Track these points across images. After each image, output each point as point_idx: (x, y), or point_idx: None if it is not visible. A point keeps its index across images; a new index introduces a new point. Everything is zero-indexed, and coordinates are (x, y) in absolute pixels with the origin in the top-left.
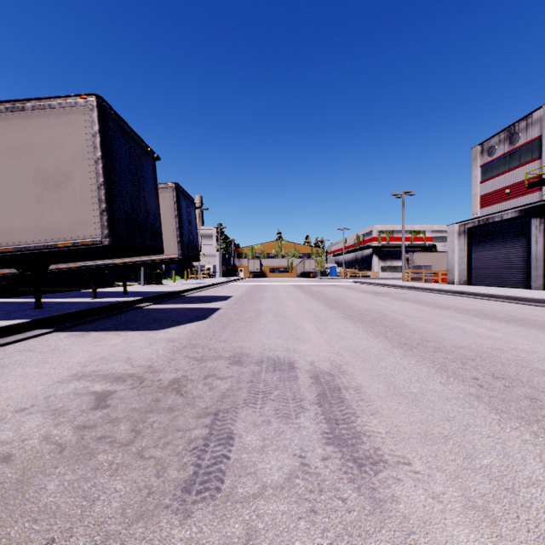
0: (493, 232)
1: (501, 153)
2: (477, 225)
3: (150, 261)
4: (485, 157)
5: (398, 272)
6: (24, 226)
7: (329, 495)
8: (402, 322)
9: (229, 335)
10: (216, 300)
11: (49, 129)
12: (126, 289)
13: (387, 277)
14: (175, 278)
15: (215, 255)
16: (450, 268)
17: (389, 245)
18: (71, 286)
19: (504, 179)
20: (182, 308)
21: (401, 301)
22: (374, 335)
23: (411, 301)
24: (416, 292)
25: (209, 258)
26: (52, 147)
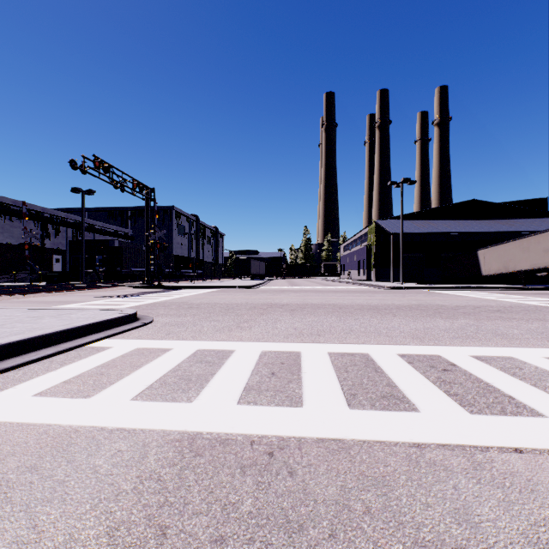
0: None
1: None
2: None
3: None
4: None
5: None
6: (540, 262)
7: (547, 295)
8: None
9: None
10: None
11: (545, 238)
12: None
13: None
14: None
15: None
16: None
17: None
18: None
19: None
20: None
21: None
22: None
23: None
24: None
25: None
26: (546, 242)
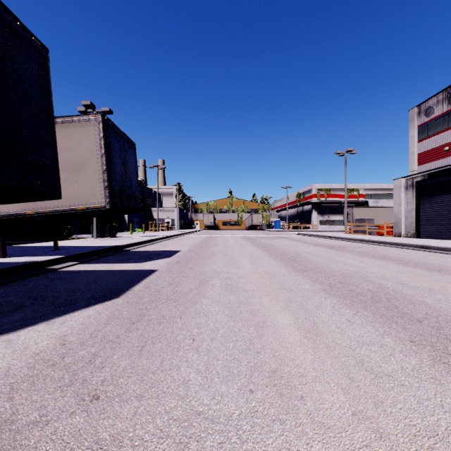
0: (446, 185)
1: (439, 113)
2: (427, 178)
3: (70, 212)
4: (423, 117)
5: (335, 225)
6: None
7: None
8: (427, 304)
9: (123, 361)
10: (159, 256)
11: None
12: (56, 245)
13: (325, 229)
14: (137, 231)
15: (173, 210)
16: (396, 221)
17: (327, 201)
18: (25, 239)
19: (443, 137)
20: (106, 271)
21: (371, 259)
22: (434, 361)
23: (381, 257)
24: (371, 245)
25: (168, 213)
26: None
